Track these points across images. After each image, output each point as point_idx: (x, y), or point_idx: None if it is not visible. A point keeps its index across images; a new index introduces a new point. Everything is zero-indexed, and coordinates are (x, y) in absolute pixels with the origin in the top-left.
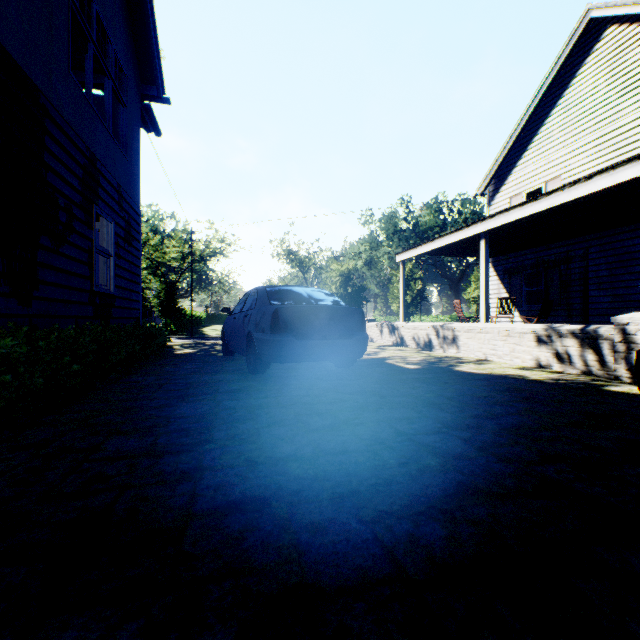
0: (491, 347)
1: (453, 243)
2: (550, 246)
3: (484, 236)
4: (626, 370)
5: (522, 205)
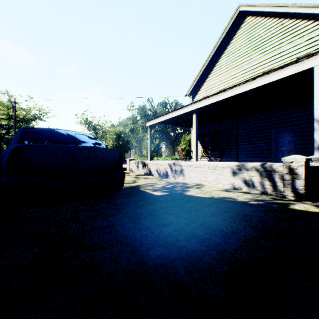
0: (204, 176)
1: (177, 117)
2: (221, 122)
3: (195, 112)
4: (291, 191)
5: (217, 94)
